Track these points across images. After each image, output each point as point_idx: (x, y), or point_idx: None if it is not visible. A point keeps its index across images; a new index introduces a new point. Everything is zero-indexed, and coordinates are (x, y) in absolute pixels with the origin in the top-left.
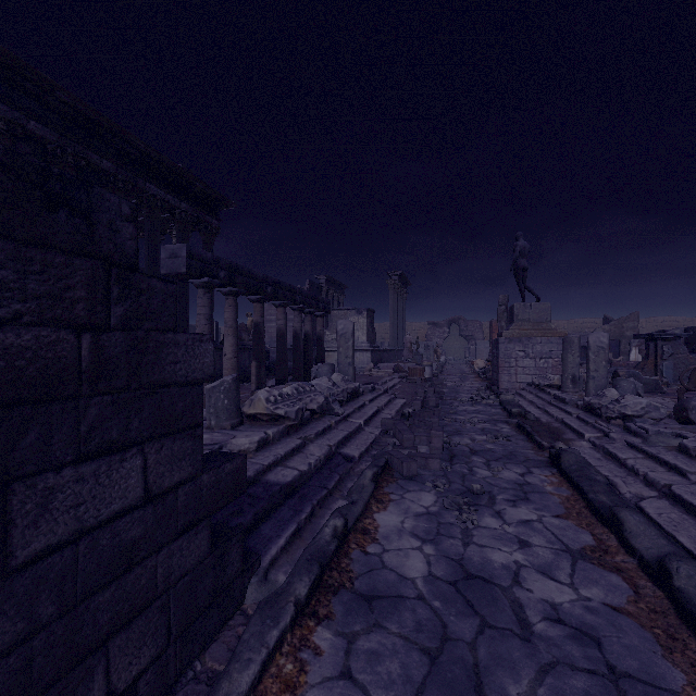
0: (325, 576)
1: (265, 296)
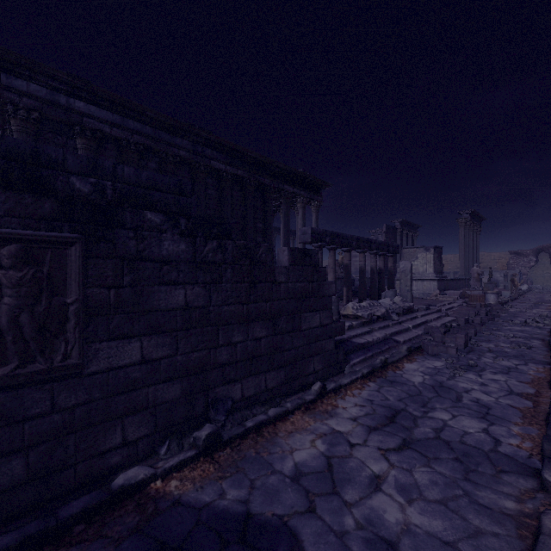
0: (375, 373)
1: (352, 248)
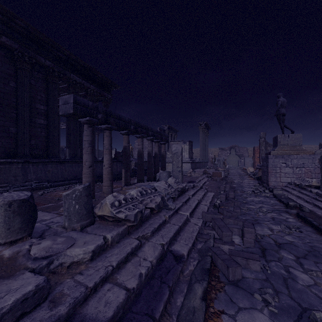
0: None
1: (130, 131)
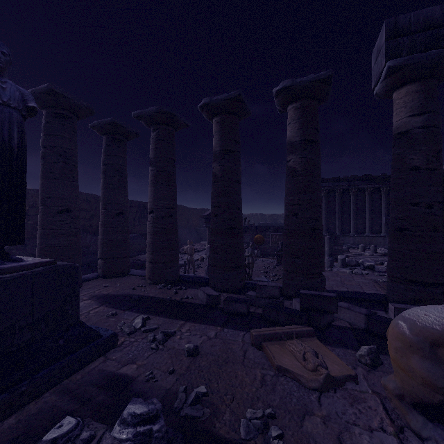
0: None
1: None
